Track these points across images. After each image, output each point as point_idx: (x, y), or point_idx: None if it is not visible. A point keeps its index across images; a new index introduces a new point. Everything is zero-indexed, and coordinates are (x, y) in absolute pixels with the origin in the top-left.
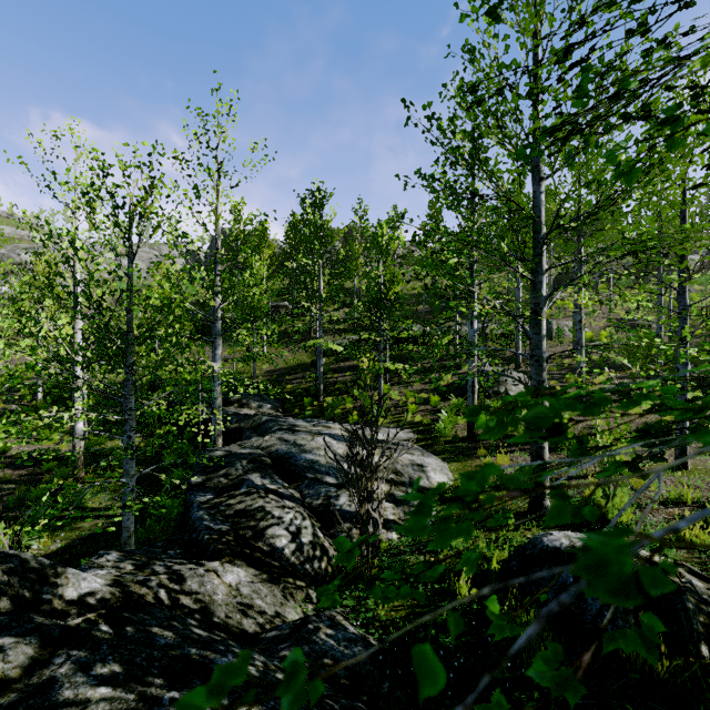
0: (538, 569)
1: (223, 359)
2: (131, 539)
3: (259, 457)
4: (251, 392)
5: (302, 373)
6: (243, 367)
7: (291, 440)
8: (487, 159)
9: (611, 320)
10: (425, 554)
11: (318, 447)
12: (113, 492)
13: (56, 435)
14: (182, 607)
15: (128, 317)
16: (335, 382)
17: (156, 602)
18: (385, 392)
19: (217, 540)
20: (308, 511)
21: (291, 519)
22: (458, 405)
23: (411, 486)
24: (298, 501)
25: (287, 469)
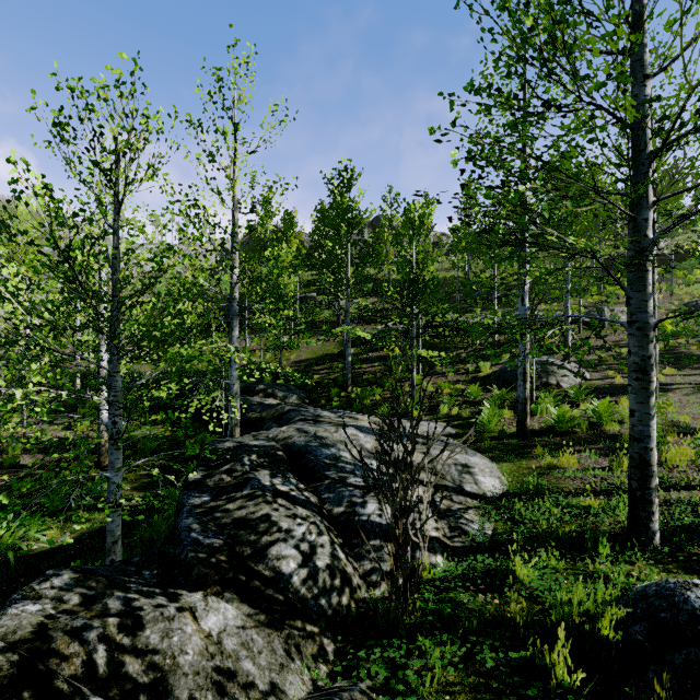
0: (695, 652)
1: (251, 350)
2: (116, 545)
3: (271, 450)
4: (277, 382)
5: (329, 363)
6: (271, 358)
7: (311, 432)
8: (576, 36)
9: (674, 305)
10: (484, 591)
11: (343, 440)
12: (134, 481)
13: (88, 422)
14: (123, 680)
15: (113, 279)
16: (364, 372)
17: (85, 672)
18: (417, 383)
19: (204, 561)
20: (327, 522)
21: (303, 534)
22: (502, 397)
23: (455, 491)
24: (315, 509)
25: (305, 466)
